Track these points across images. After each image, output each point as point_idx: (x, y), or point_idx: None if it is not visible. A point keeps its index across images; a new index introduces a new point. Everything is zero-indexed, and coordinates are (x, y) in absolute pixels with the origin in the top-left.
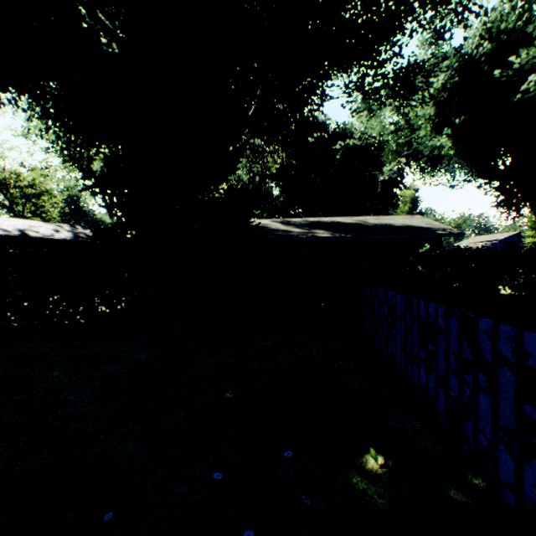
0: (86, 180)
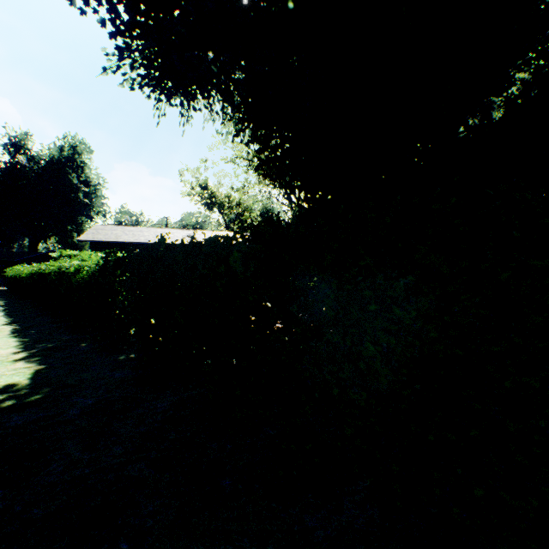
0: (261, 154)
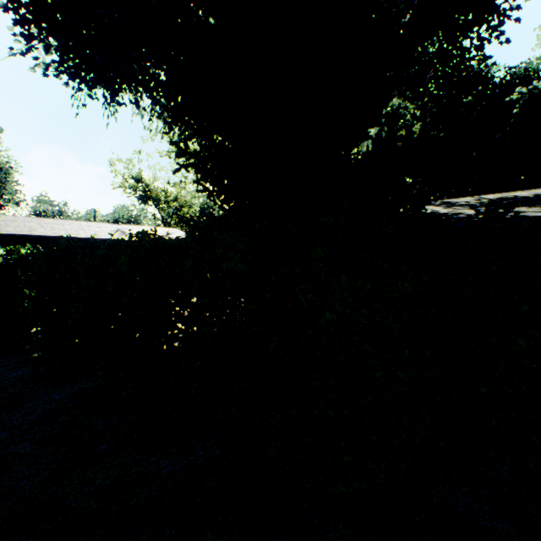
0: (180, 158)
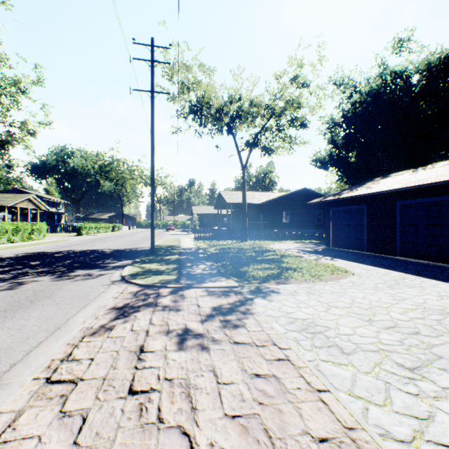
0: None
